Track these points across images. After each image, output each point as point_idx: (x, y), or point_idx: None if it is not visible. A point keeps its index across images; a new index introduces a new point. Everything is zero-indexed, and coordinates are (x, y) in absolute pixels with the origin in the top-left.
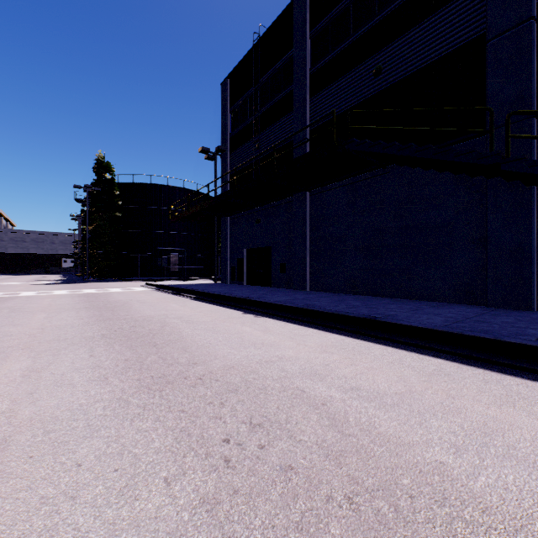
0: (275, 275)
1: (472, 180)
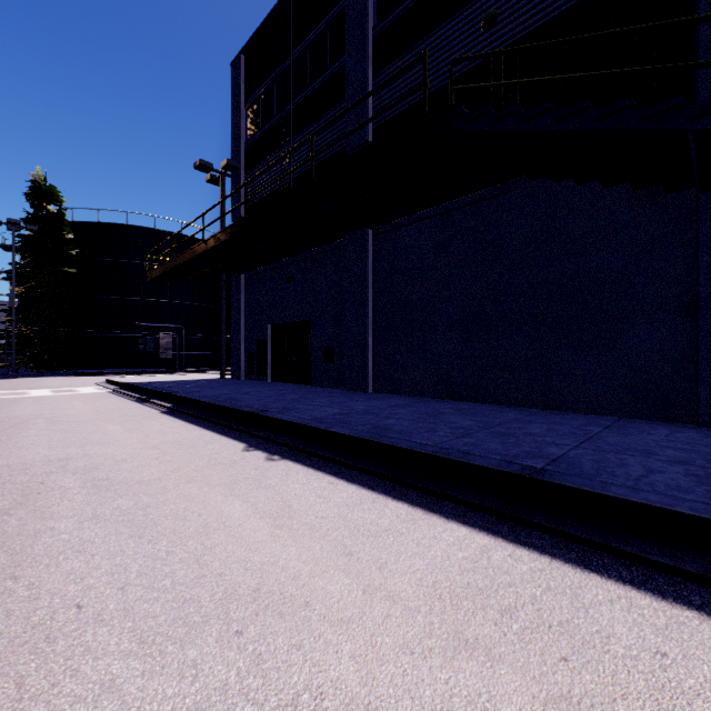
0: (316, 366)
1: (665, 198)
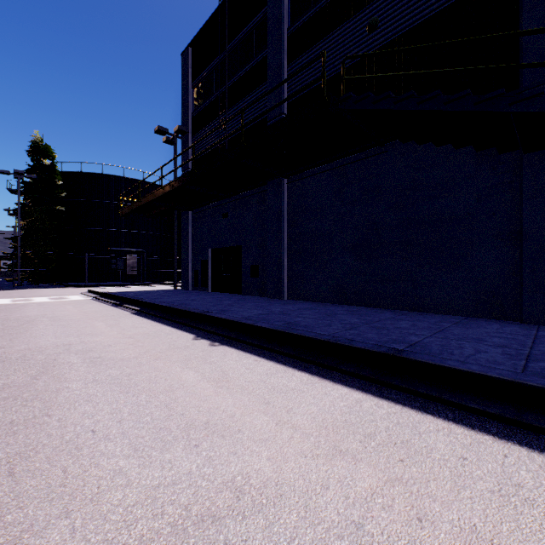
0: (245, 280)
1: (499, 157)
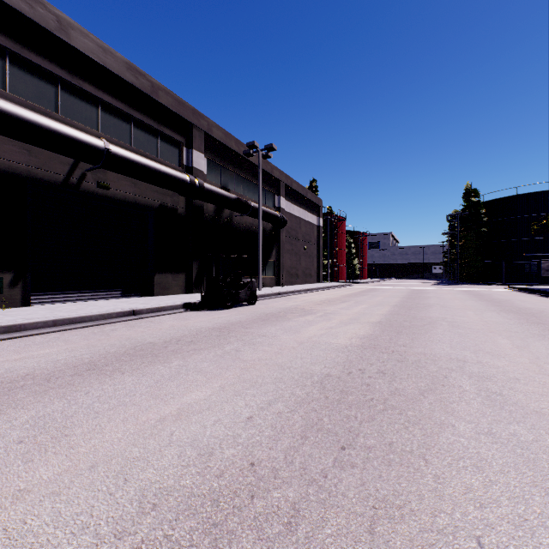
0: None
1: None
